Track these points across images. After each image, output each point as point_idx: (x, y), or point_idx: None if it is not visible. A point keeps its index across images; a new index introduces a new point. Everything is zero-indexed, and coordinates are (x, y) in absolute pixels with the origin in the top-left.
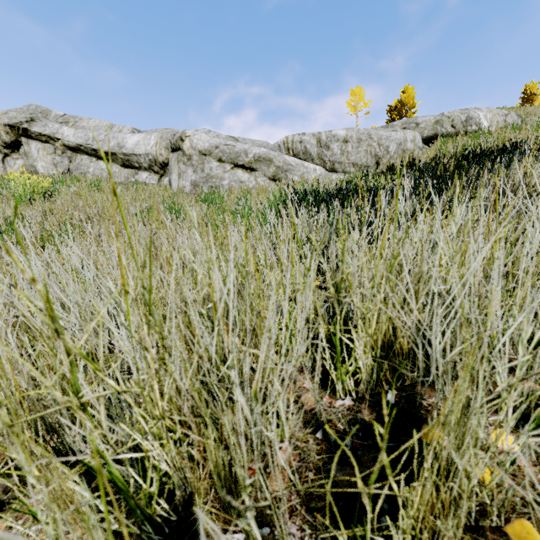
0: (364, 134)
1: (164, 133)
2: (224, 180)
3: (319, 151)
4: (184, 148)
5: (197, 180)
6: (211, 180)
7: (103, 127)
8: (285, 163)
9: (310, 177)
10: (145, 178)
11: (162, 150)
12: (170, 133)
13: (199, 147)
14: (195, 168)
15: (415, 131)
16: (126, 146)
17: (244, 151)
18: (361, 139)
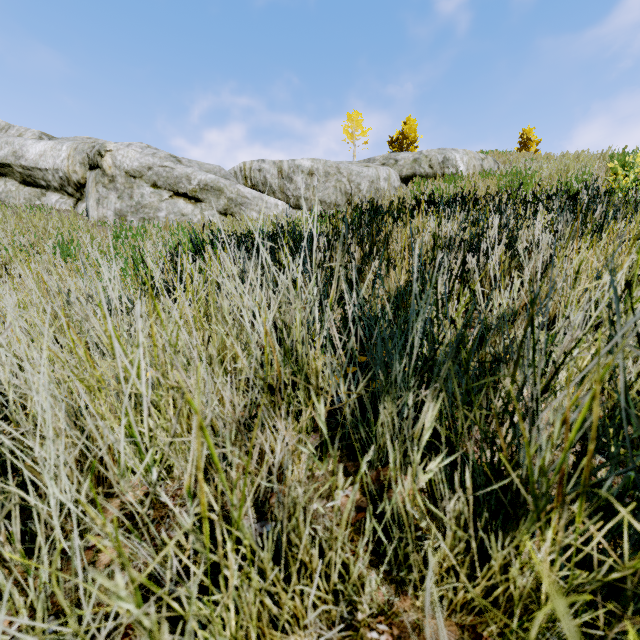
0: (333, 167)
1: (79, 144)
2: (161, 211)
3: (281, 183)
4: (104, 165)
5: (123, 210)
6: (143, 210)
7: None
8: (239, 194)
9: (270, 214)
10: (55, 202)
11: (76, 166)
12: (89, 145)
13: (125, 166)
14: (120, 193)
15: (394, 168)
16: (26, 156)
17: (186, 176)
18: (329, 173)
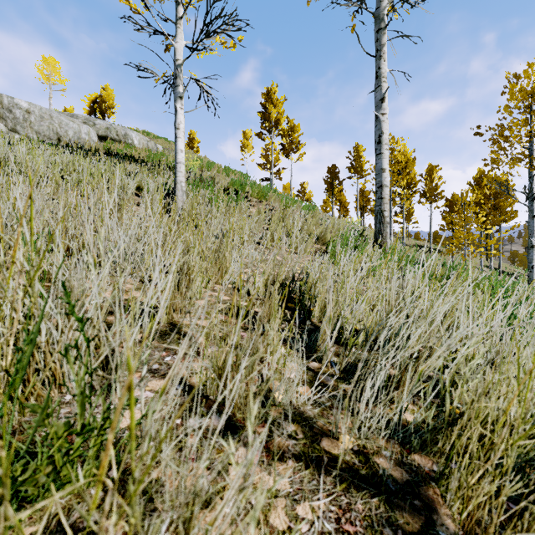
0: (47, 114)
1: None
2: None
3: None
4: None
5: None
6: None
7: None
8: None
9: None
10: None
11: None
12: None
13: None
14: None
15: (93, 128)
16: None
17: None
18: (44, 116)
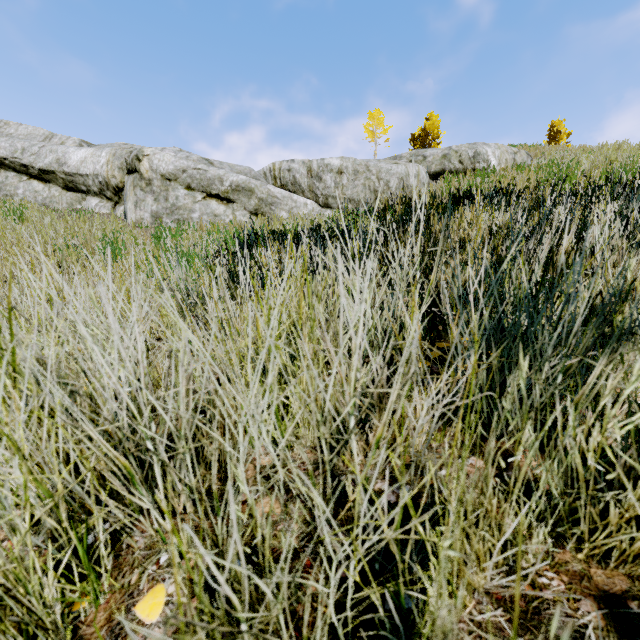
0: (362, 165)
1: (118, 150)
2: (194, 212)
3: (310, 182)
4: (141, 169)
5: (159, 211)
6: (177, 211)
7: (38, 137)
8: (269, 194)
9: (300, 213)
10: (94, 205)
11: (115, 171)
12: (126, 150)
13: (161, 169)
14: (156, 196)
15: (422, 165)
16: (68, 163)
17: (218, 178)
18: (358, 171)
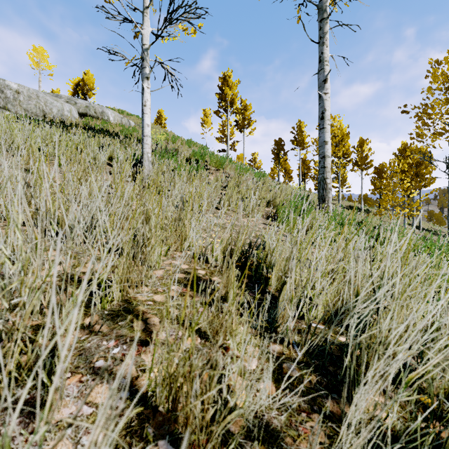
0: (34, 94)
1: None
2: None
3: None
4: None
5: None
6: None
7: None
8: None
9: None
10: None
11: None
12: None
13: None
14: None
15: (75, 106)
16: None
17: None
18: (31, 96)
